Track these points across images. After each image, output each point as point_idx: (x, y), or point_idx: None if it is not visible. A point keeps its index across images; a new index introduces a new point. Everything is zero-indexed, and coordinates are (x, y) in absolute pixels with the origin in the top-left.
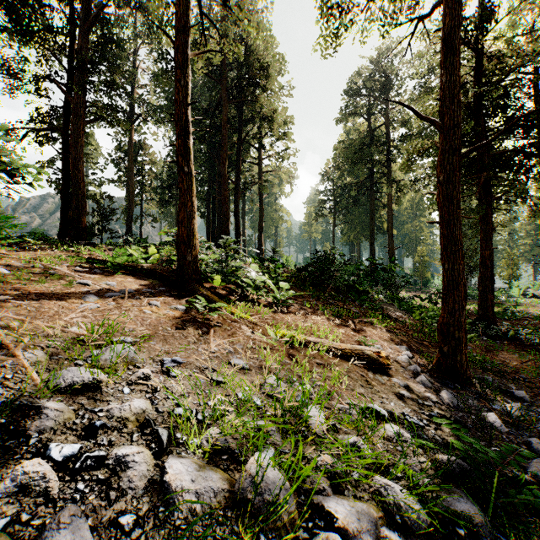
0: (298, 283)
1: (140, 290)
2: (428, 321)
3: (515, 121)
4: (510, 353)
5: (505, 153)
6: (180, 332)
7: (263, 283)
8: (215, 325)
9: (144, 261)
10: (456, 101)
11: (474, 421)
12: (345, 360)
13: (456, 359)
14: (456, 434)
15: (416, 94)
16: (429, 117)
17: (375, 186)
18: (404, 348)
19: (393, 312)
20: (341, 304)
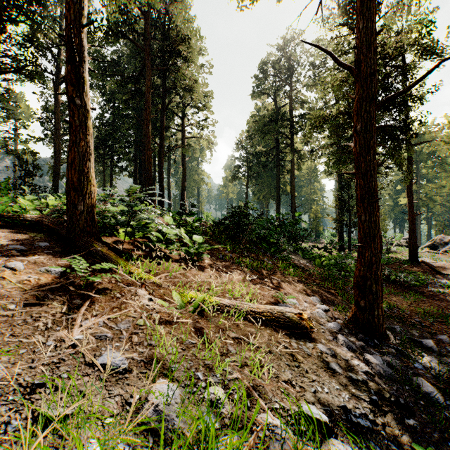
0: (215, 236)
1: (2, 247)
2: (329, 268)
3: (435, 67)
4: (397, 295)
5: (387, 127)
6: (31, 311)
7: (176, 237)
8: (99, 292)
9: (38, 213)
10: (372, 50)
11: (410, 394)
12: (264, 326)
13: (374, 313)
14: (405, 428)
15: (313, 79)
16: (346, 64)
17: (280, 154)
18: (318, 300)
19: (299, 261)
20: (255, 255)
